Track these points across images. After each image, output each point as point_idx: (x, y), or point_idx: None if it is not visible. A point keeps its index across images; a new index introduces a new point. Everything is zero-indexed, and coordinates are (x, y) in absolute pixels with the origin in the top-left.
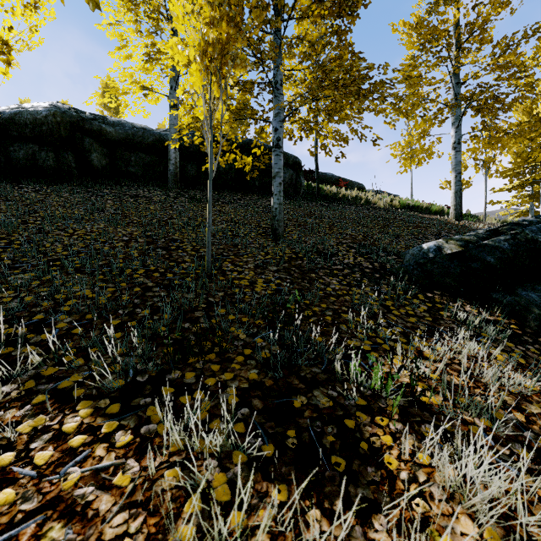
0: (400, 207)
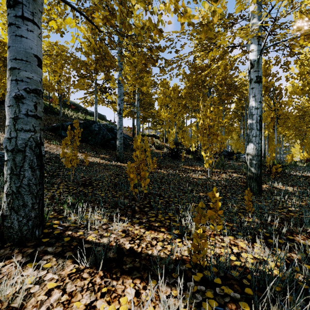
0: (84, 119)
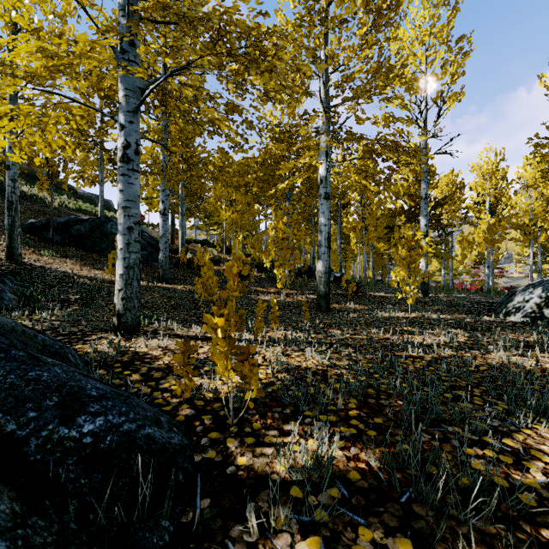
0: (76, 209)
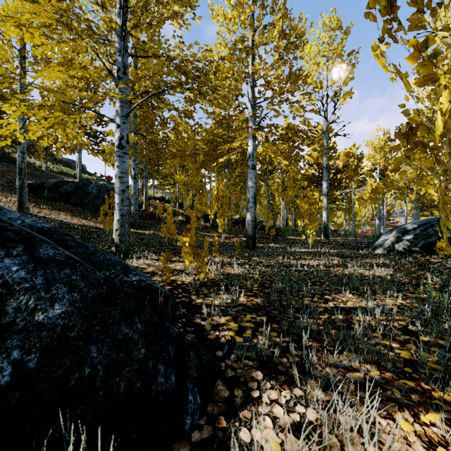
0: (59, 172)
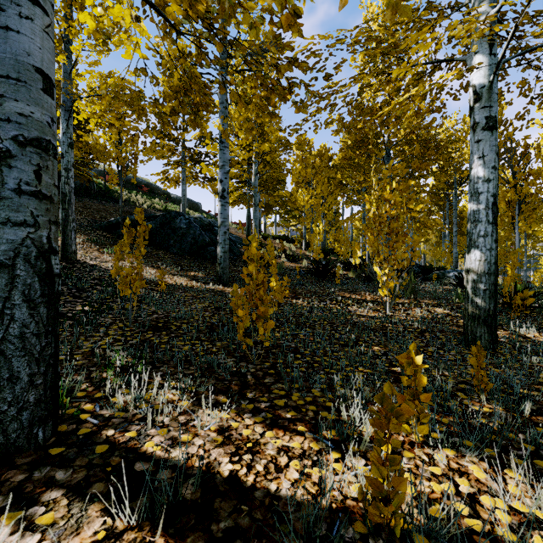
0: (163, 210)
